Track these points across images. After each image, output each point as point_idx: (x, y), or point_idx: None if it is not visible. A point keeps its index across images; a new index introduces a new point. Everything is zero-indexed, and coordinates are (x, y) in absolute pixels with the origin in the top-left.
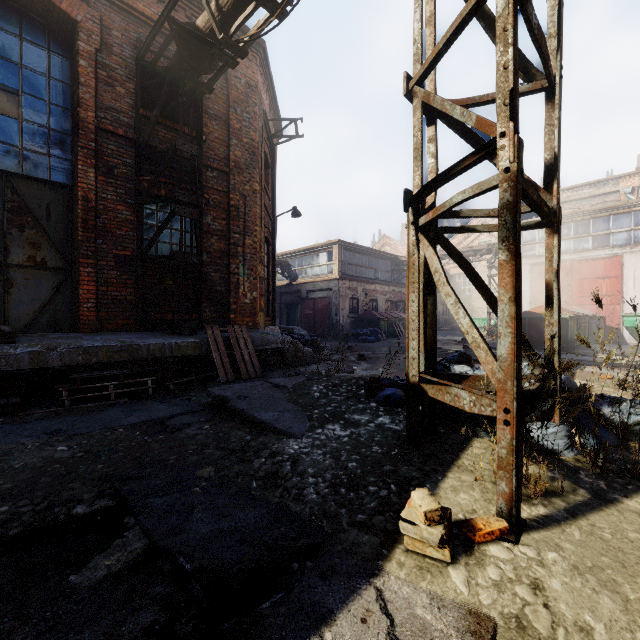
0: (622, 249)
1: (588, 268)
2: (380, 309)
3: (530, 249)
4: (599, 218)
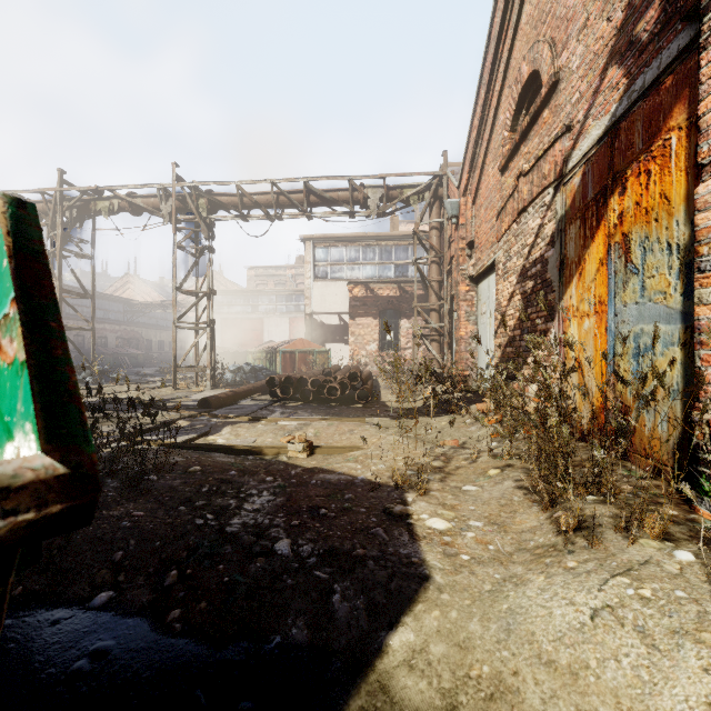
0: (263, 315)
1: (249, 324)
2: (110, 345)
3: (221, 308)
4: (254, 295)
